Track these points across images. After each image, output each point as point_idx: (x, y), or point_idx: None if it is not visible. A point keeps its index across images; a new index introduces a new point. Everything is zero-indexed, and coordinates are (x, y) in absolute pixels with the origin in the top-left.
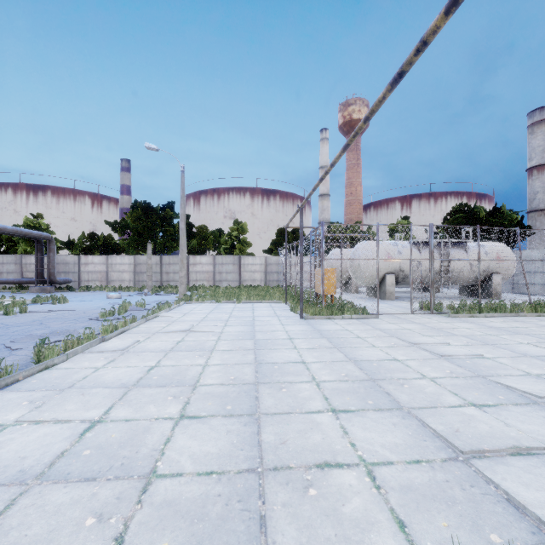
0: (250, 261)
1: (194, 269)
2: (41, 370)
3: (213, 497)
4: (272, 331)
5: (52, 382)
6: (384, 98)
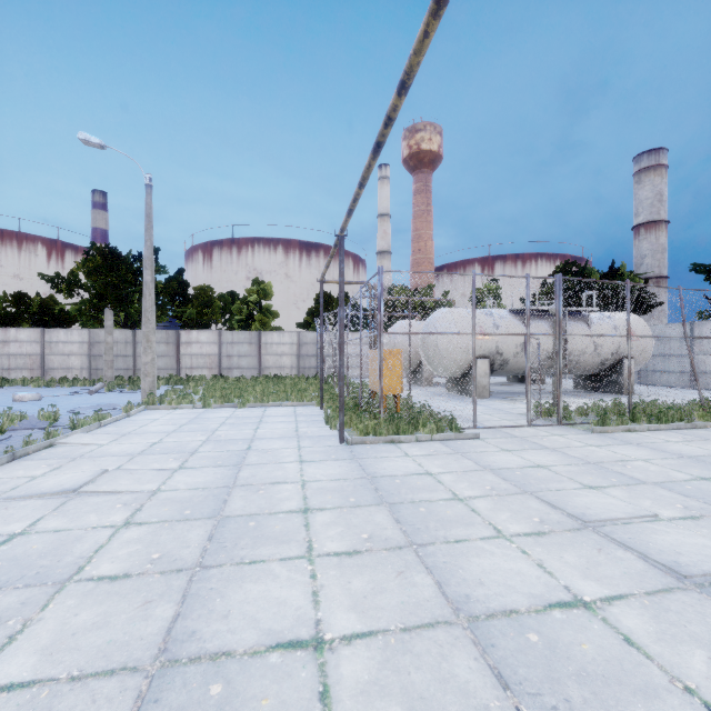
0: (276, 339)
1: (188, 351)
2: None
3: None
4: (271, 484)
5: None
6: None
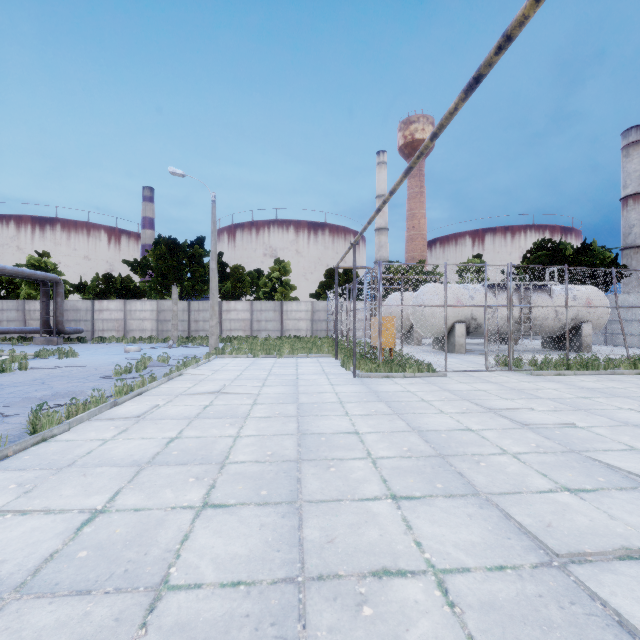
0: (294, 308)
1: (228, 317)
2: (36, 443)
3: (239, 619)
4: (318, 393)
5: (48, 459)
6: (456, 109)
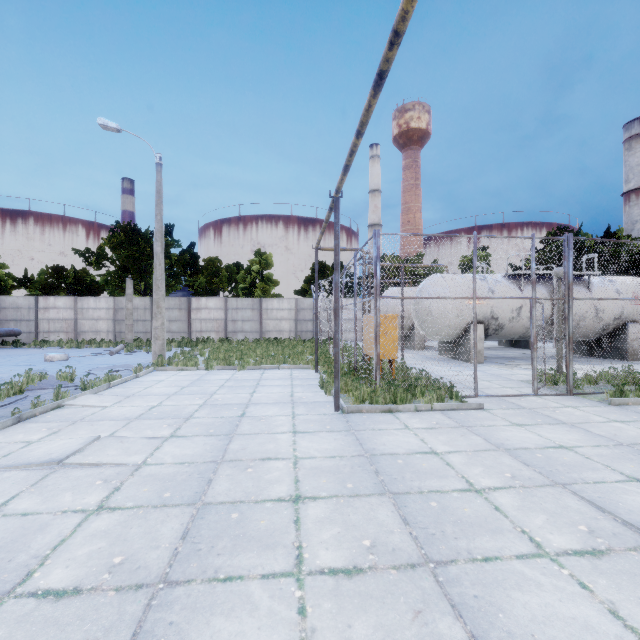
0: (275, 305)
1: (198, 316)
2: None
3: None
4: (261, 460)
5: None
6: None
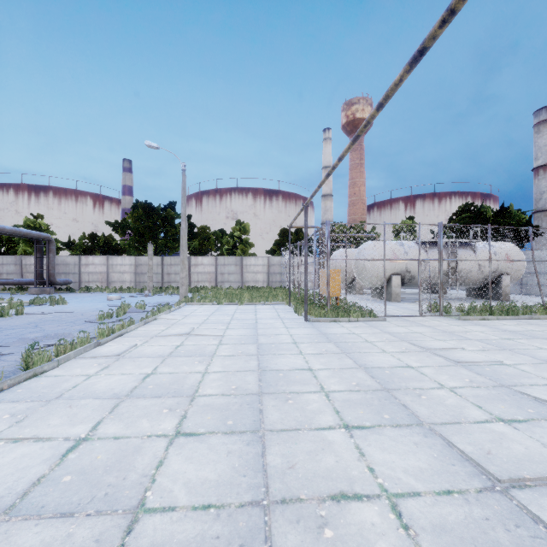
0: (253, 262)
1: (196, 270)
2: (28, 378)
3: (210, 540)
4: (275, 335)
5: (39, 392)
6: (401, 80)
